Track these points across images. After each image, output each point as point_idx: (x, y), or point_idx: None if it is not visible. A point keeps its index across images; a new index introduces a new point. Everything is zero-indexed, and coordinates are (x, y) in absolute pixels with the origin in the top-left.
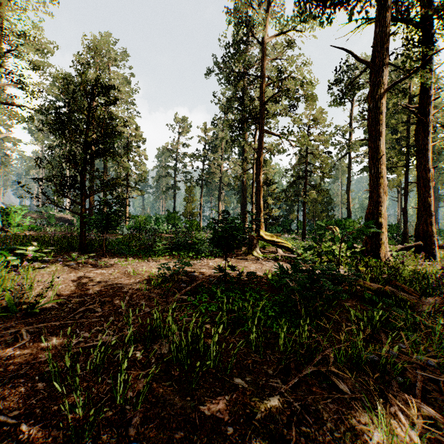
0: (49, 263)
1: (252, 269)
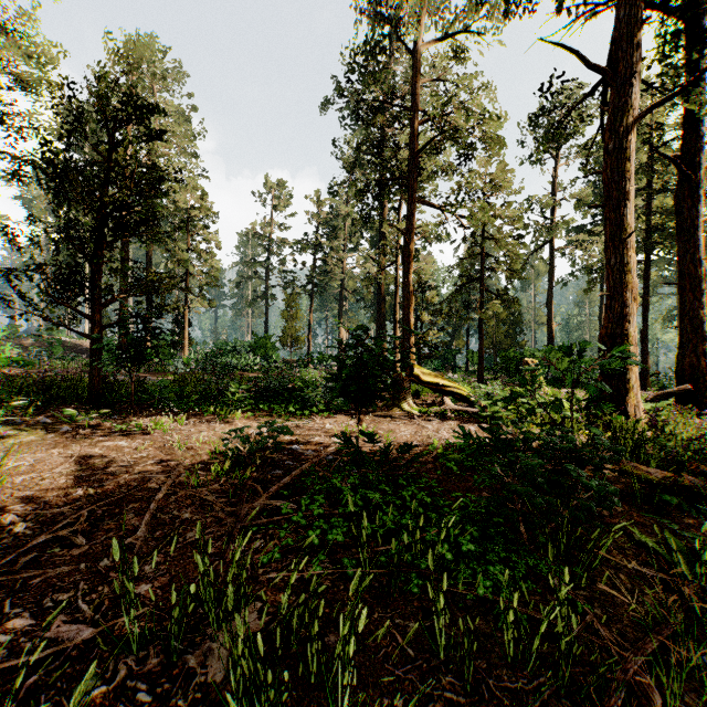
0: (21, 428)
1: (405, 436)
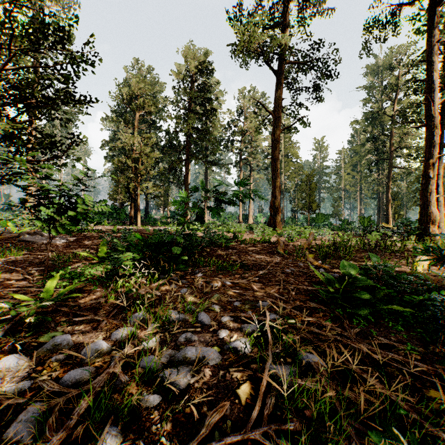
0: None
1: None
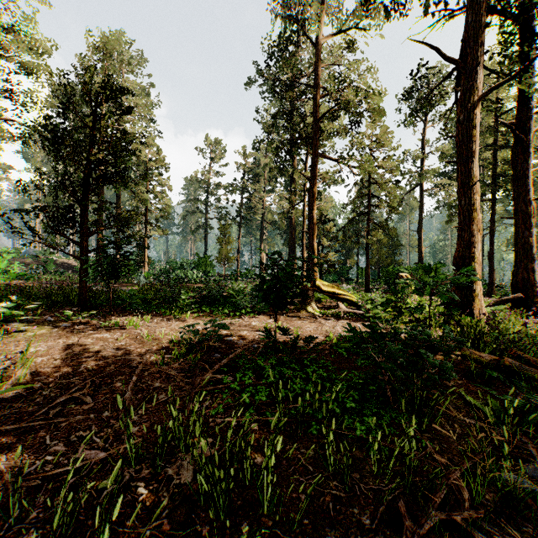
0: (33, 325)
1: (309, 331)
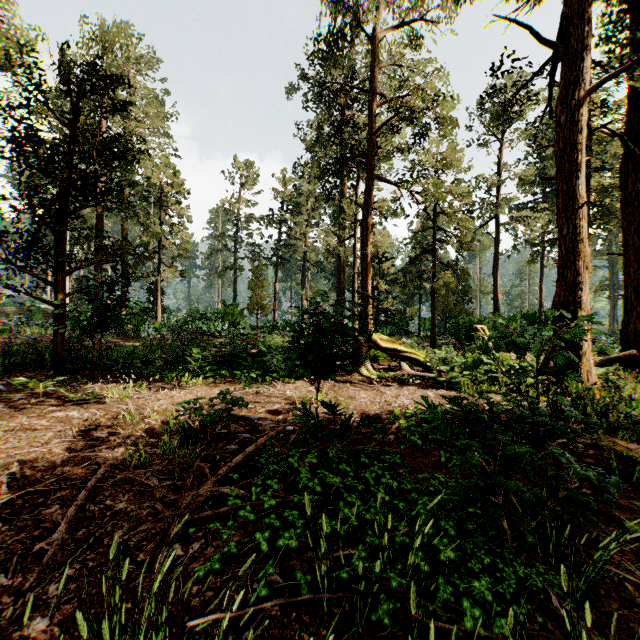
0: None
1: (365, 403)
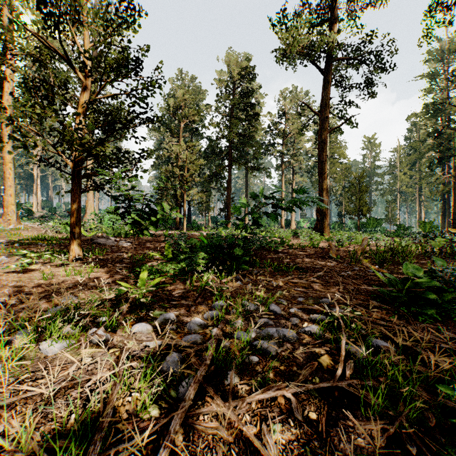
0: None
1: None
